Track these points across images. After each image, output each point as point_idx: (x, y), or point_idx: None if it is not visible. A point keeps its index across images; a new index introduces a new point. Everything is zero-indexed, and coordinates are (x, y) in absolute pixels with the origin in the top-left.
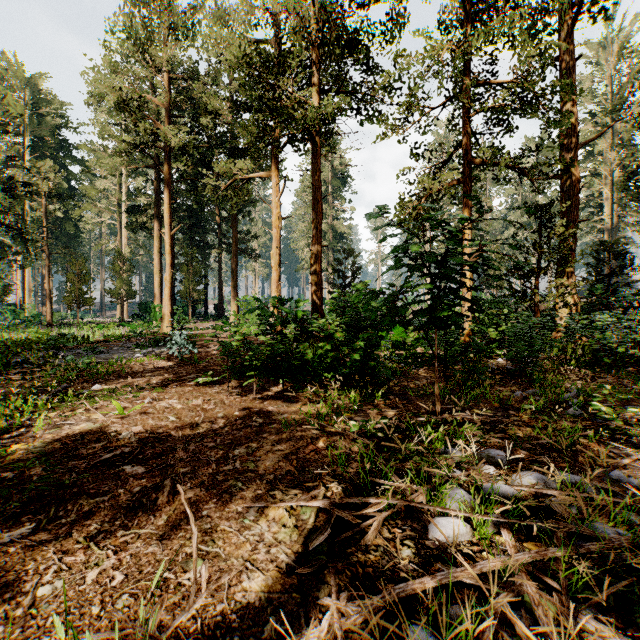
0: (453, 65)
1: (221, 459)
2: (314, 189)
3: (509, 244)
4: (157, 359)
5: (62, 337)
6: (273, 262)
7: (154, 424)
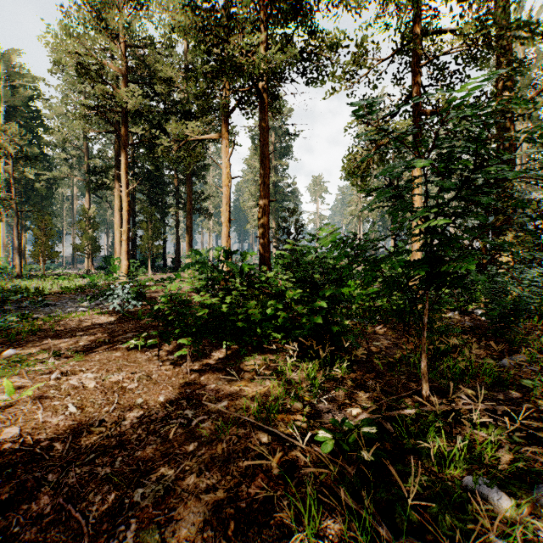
0: (409, 3)
1: (106, 517)
2: (262, 145)
3: (542, 169)
4: (99, 314)
5: (16, 289)
6: (223, 218)
7: (41, 421)
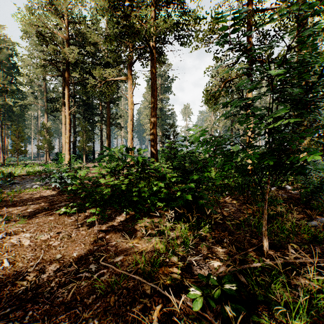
0: None
1: None
2: (152, 82)
3: None
4: (46, 189)
5: None
6: (129, 129)
7: None
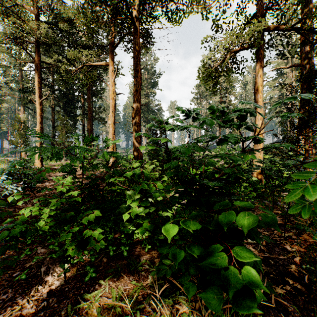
0: None
1: None
2: (135, 61)
3: None
4: None
5: None
6: (110, 121)
7: None
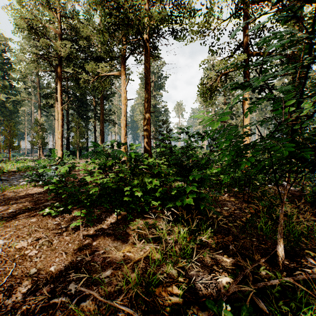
0: None
1: None
2: (145, 76)
3: None
4: (33, 186)
5: None
6: (122, 124)
7: None
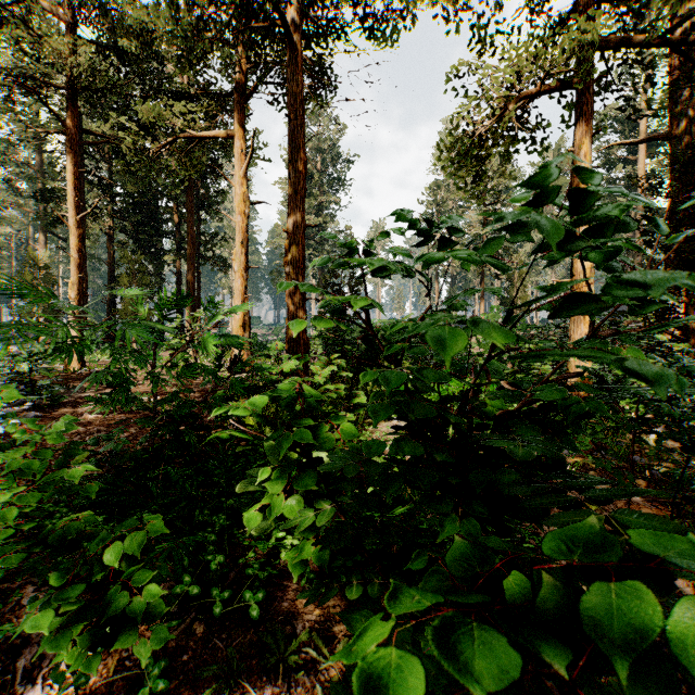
0: None
1: None
2: (291, 125)
3: None
4: None
5: None
6: (236, 265)
7: None
